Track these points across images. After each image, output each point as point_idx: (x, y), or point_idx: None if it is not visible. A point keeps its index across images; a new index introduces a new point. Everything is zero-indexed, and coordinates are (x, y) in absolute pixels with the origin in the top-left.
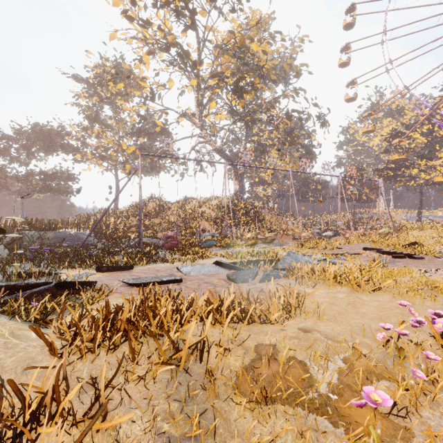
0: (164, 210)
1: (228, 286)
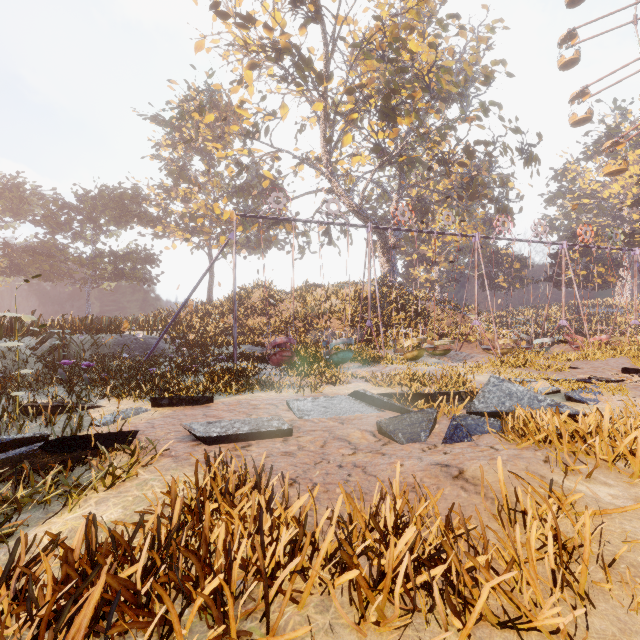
0: (275, 304)
1: (381, 449)
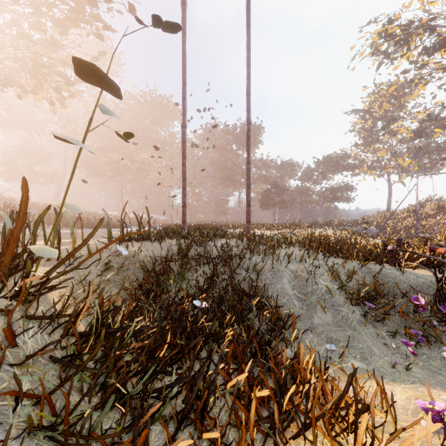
0: (444, 211)
1: None
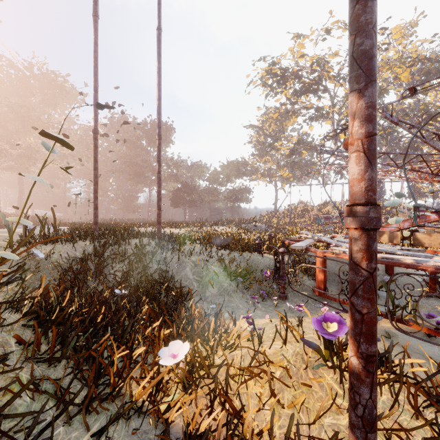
0: (308, 212)
1: None
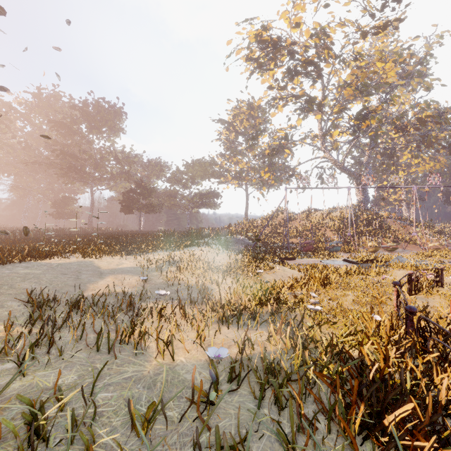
0: (291, 221)
1: None
